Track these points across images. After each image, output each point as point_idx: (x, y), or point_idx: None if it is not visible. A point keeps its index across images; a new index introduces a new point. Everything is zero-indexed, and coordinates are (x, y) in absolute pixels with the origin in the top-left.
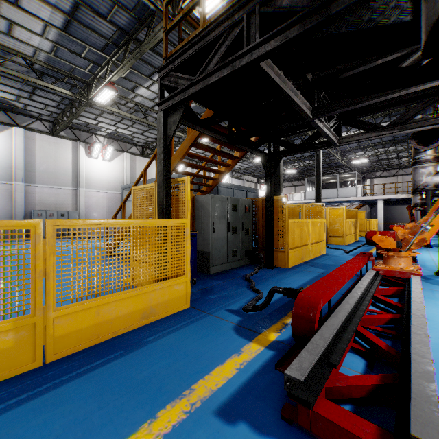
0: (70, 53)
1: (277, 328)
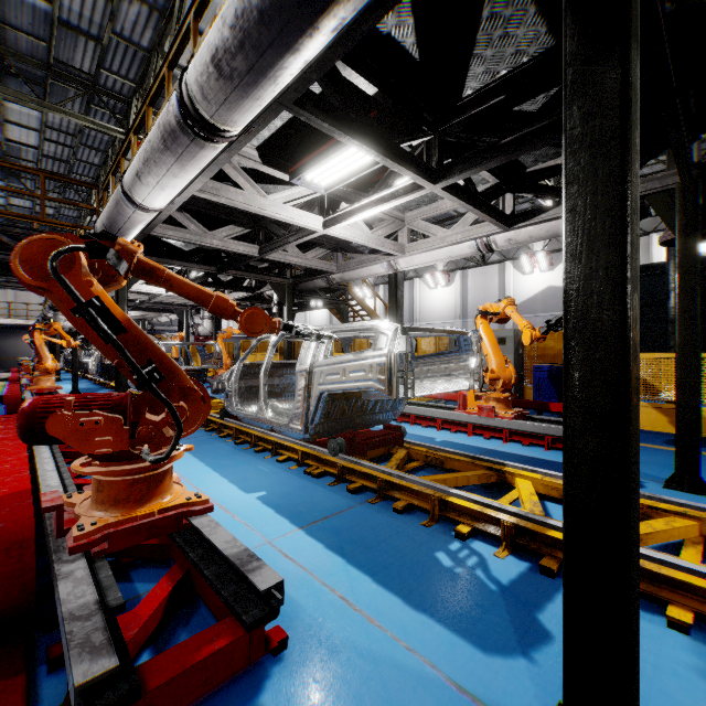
0: None
1: None
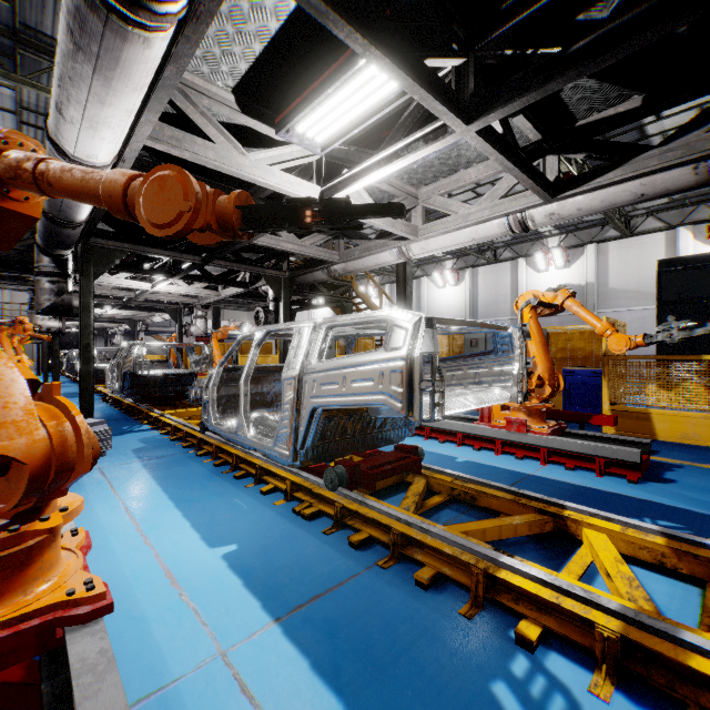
0: None
1: None
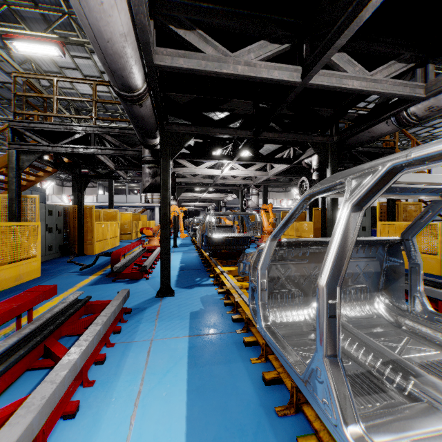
0: None
1: (101, 271)
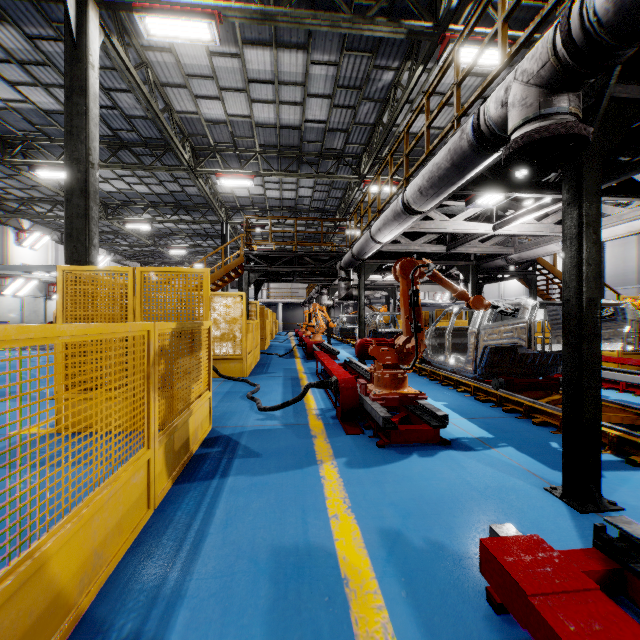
0: (21, 118)
1: (297, 357)
